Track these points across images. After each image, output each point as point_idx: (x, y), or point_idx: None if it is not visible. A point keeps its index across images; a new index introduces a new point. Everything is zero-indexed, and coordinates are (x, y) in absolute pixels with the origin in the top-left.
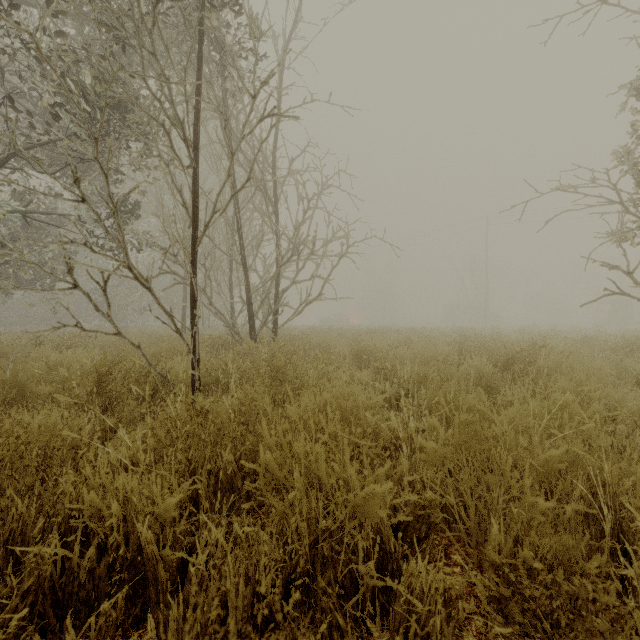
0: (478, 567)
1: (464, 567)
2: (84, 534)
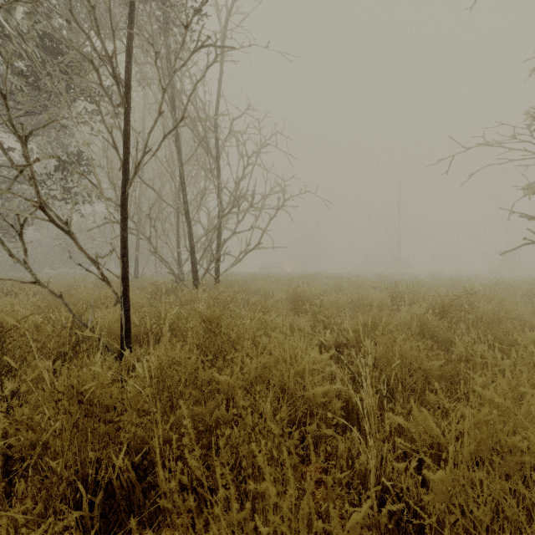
0: None
1: None
2: None
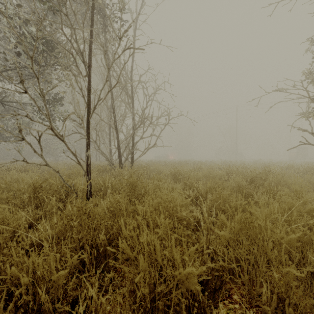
0: (249, 304)
1: (241, 304)
2: (9, 292)
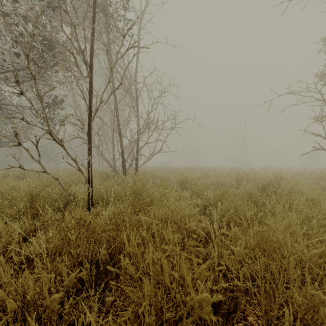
0: None
1: None
2: None
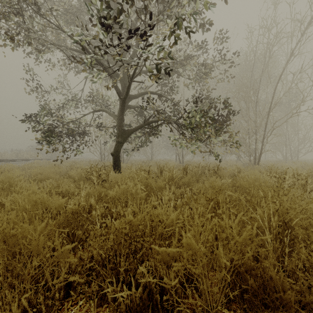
0: None
1: None
2: None
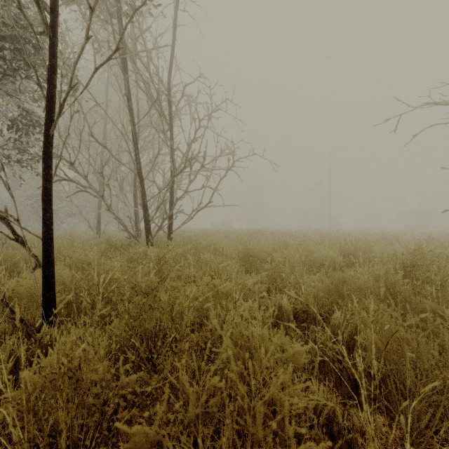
0: None
1: None
2: None
